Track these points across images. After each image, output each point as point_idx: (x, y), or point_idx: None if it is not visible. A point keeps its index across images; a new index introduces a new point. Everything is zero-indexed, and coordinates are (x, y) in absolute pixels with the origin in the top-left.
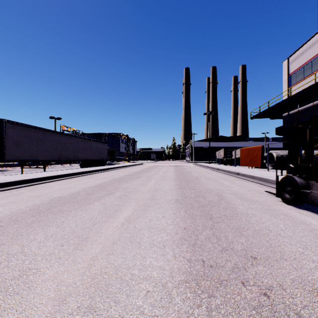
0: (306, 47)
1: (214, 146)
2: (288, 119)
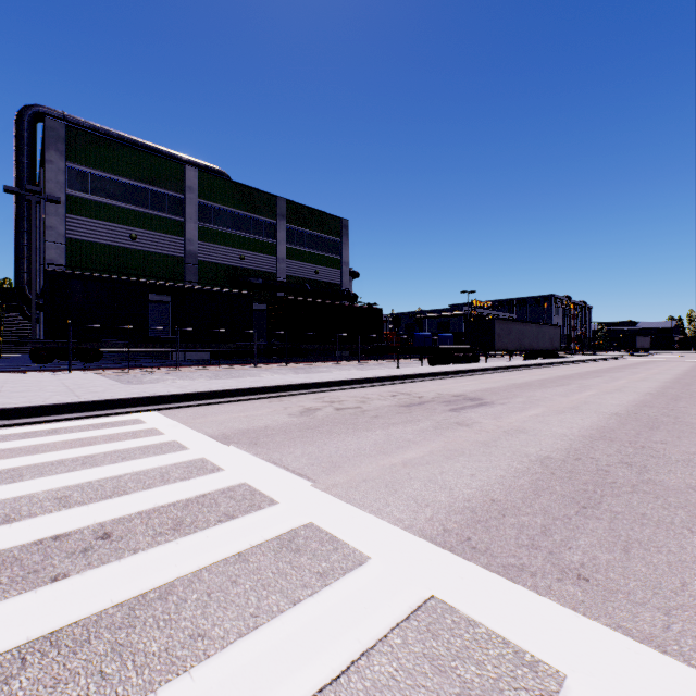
0: None
1: None
2: None
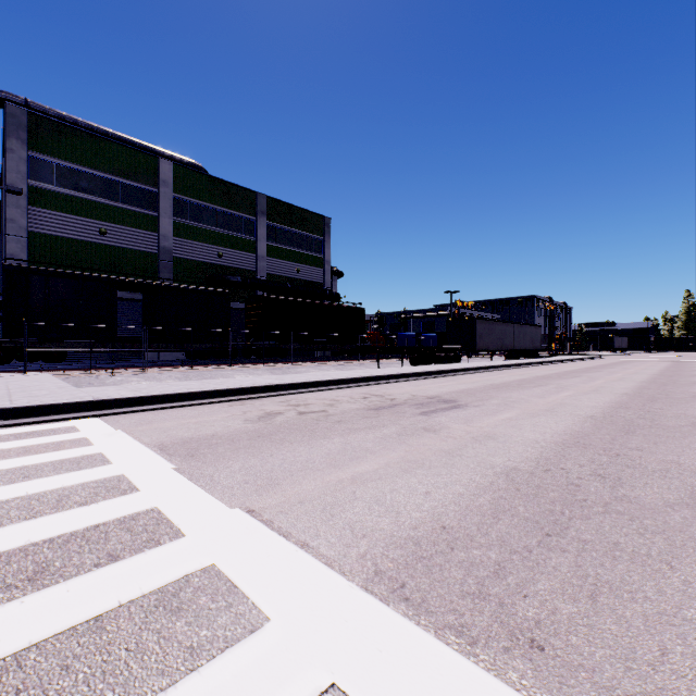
0: None
1: None
2: None
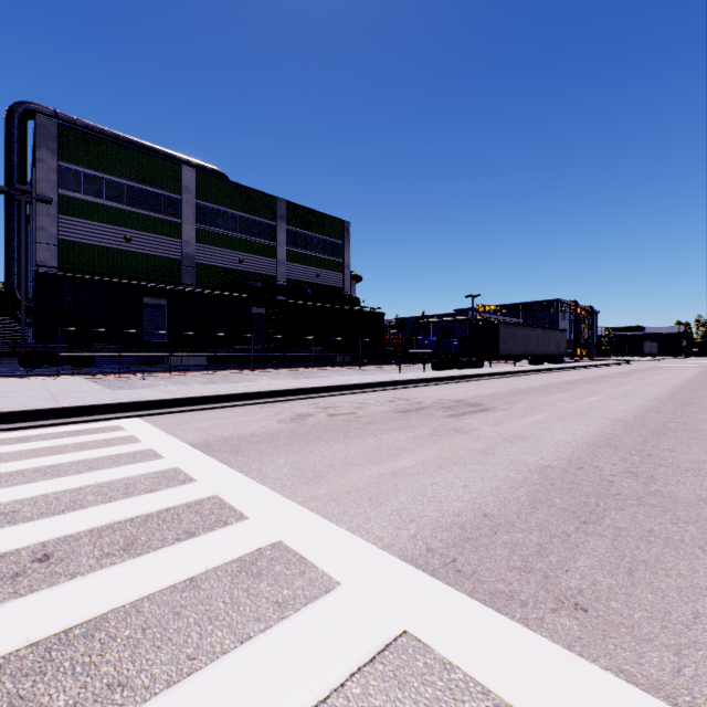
0: None
1: None
2: None
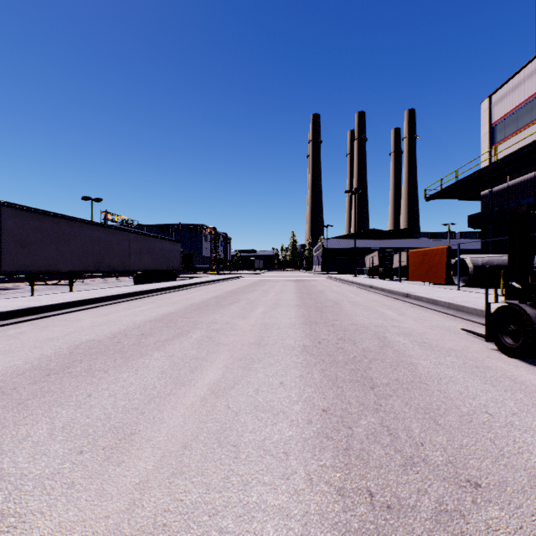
0: (522, 78)
1: (363, 247)
2: (491, 200)
